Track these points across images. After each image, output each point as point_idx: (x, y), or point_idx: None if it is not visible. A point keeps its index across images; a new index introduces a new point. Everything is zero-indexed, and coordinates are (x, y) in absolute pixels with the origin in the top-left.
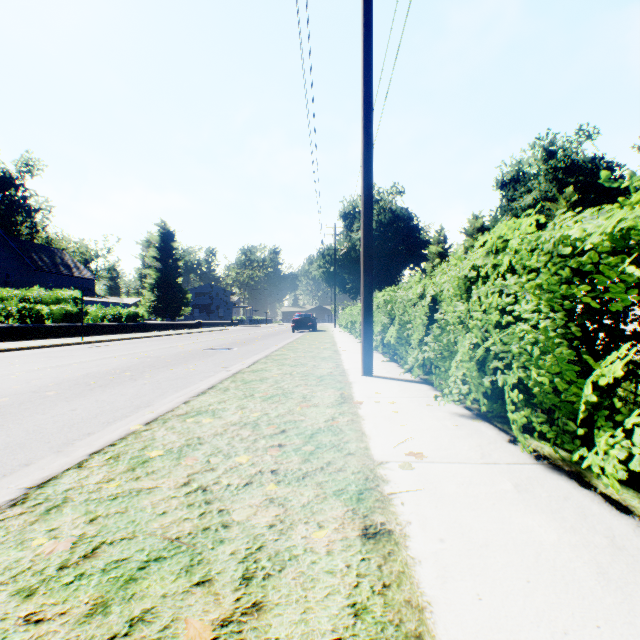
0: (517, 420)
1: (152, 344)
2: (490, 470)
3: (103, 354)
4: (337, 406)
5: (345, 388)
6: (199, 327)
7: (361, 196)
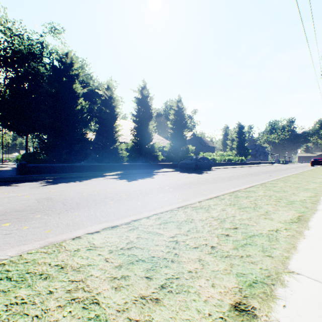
0: None
1: (262, 167)
2: None
3: (259, 168)
4: None
5: None
6: (259, 164)
7: None
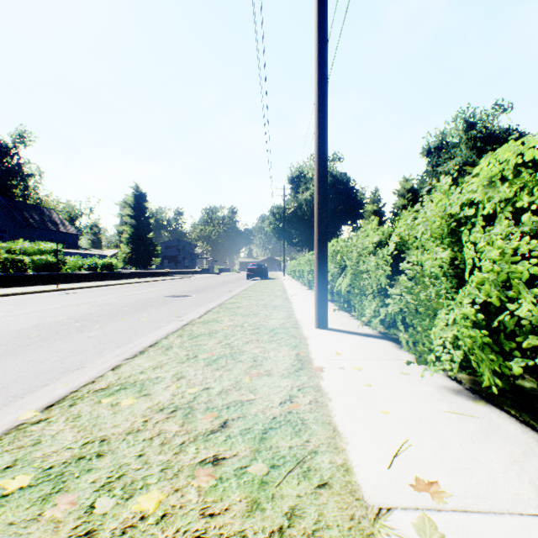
0: None
1: (119, 291)
2: None
3: (68, 301)
4: (294, 375)
5: (300, 346)
6: (166, 275)
7: (315, 141)
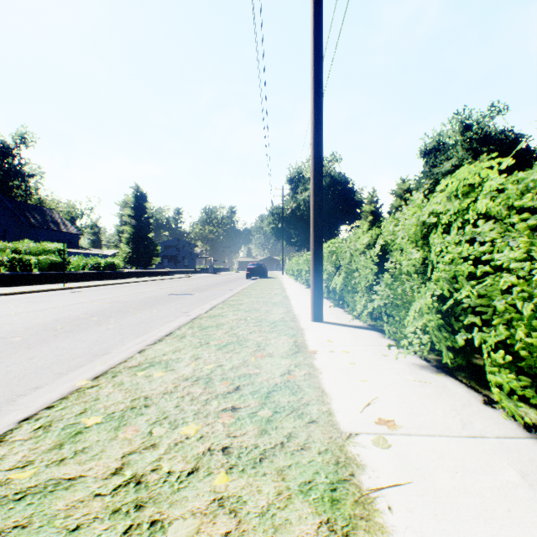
0: (506, 386)
1: (124, 290)
2: (481, 448)
3: (78, 299)
4: (292, 356)
5: (298, 335)
6: (167, 274)
7: (311, 152)
